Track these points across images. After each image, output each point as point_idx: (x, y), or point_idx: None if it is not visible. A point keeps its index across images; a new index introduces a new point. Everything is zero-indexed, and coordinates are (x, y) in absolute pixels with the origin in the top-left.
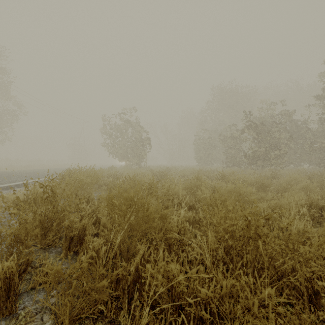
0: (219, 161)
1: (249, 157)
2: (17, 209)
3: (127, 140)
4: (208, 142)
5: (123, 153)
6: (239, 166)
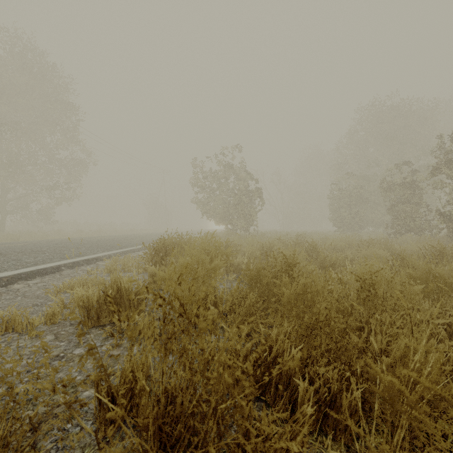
0: (372, 224)
1: (446, 216)
2: (87, 318)
3: (228, 194)
4: (356, 194)
5: (223, 212)
6: (420, 233)
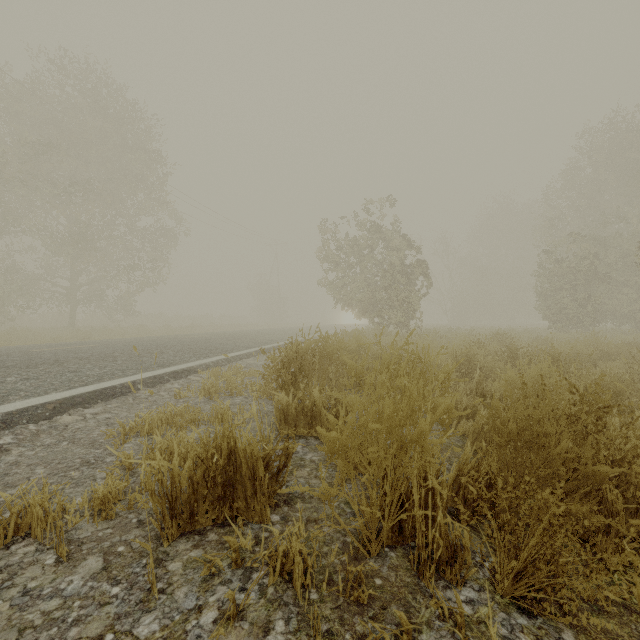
0: (612, 316)
1: None
2: (170, 517)
3: (374, 271)
4: (586, 267)
5: (367, 299)
6: None
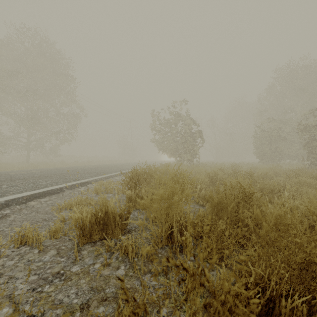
0: (288, 157)
1: None
2: (82, 236)
3: (177, 135)
4: (275, 134)
5: (173, 148)
6: None
